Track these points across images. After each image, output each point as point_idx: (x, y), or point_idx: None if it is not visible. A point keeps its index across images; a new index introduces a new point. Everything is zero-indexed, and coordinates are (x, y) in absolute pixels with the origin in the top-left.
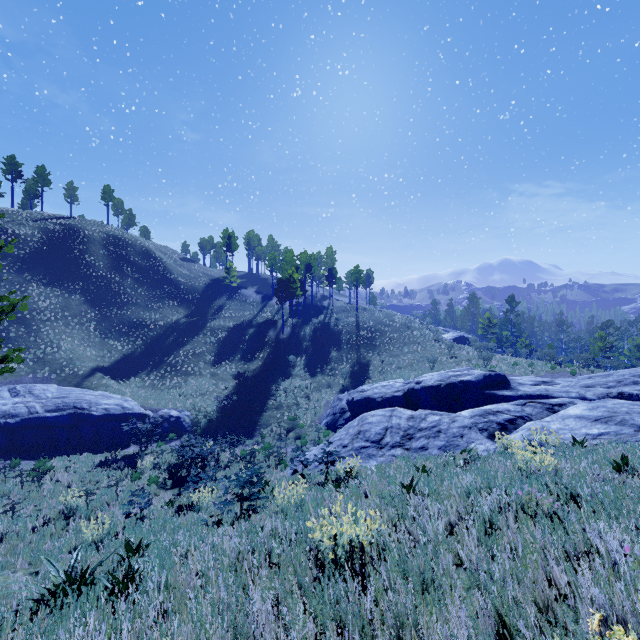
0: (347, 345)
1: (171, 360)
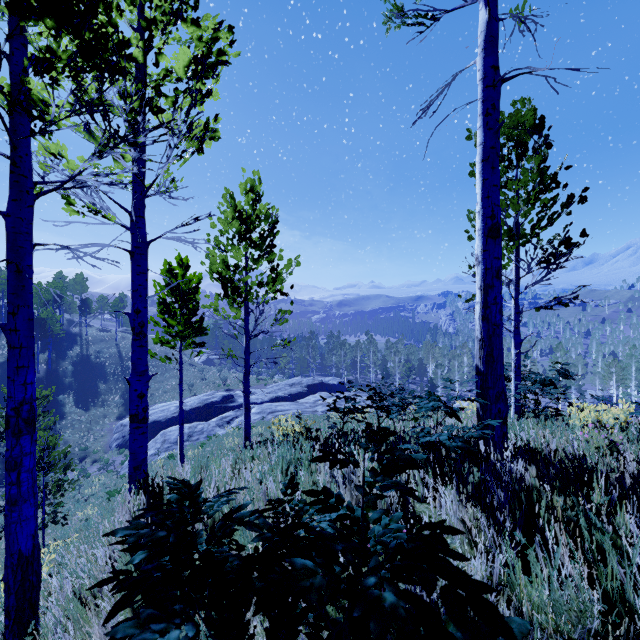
0: (113, 376)
1: None
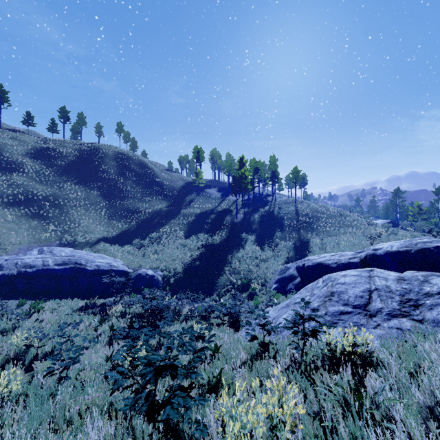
0: (289, 227)
1: (154, 235)
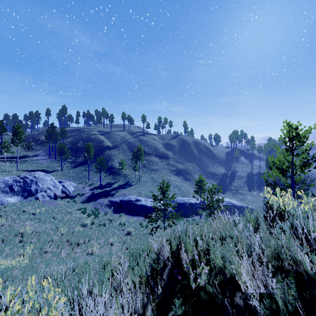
0: None
1: (233, 188)
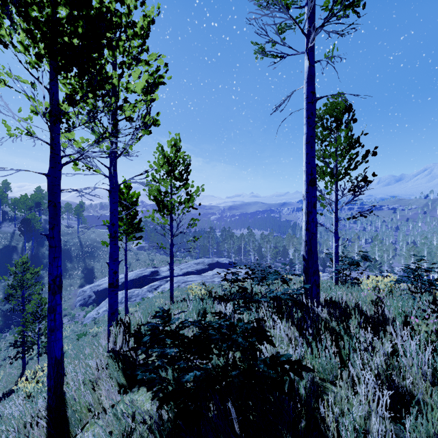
0: (76, 258)
1: None
